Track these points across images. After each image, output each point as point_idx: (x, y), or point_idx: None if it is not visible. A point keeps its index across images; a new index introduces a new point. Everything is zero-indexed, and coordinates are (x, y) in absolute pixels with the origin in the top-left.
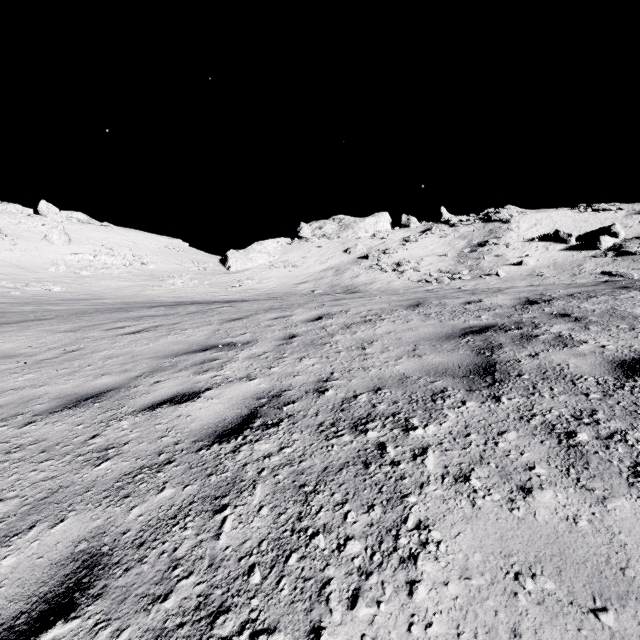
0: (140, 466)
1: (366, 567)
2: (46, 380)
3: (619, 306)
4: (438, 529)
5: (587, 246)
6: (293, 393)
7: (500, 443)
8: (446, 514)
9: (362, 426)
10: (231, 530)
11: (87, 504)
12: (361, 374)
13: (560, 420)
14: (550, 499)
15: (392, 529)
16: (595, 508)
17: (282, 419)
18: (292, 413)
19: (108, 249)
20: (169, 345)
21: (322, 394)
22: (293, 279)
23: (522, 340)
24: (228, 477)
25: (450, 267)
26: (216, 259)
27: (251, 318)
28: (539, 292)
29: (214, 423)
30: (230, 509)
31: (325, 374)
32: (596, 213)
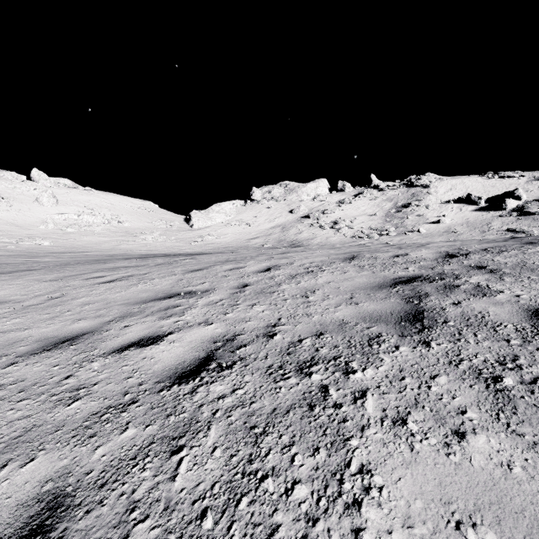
0: (107, 406)
1: (312, 513)
2: (30, 324)
3: (528, 259)
4: (380, 474)
5: (494, 207)
6: (245, 337)
7: (433, 387)
8: (387, 458)
9: (307, 369)
10: (186, 472)
11: (56, 443)
12: (305, 320)
13: (486, 365)
14: (484, 444)
15: (336, 473)
16: (527, 454)
17: (235, 362)
18: (244, 356)
19: (90, 210)
20: (138, 293)
21: (271, 338)
22: (246, 235)
23: (445, 290)
24: (185, 418)
25: (379, 225)
26: (181, 218)
27: (210, 269)
28: (457, 247)
29: (175, 365)
30: (186, 450)
31: (273, 320)
32: (502, 179)
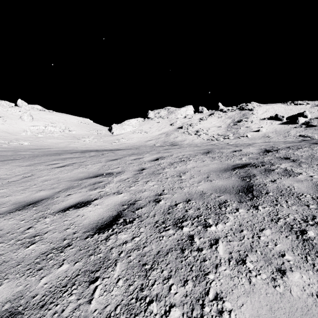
0: (51, 248)
1: None
2: (10, 193)
3: (315, 153)
4: (229, 300)
5: (292, 122)
6: (142, 202)
7: (261, 237)
8: (233, 289)
9: (180, 224)
10: (99, 297)
11: (16, 274)
12: (179, 191)
13: (295, 222)
14: (298, 279)
15: (199, 299)
16: None
17: (135, 218)
18: (140, 215)
19: (52, 123)
20: (78, 173)
21: (157, 203)
22: (145, 138)
23: (266, 172)
24: (101, 257)
25: (223, 132)
26: (106, 128)
27: (122, 159)
28: (271, 146)
29: (97, 220)
30: (99, 280)
31: (159, 191)
32: (296, 106)
